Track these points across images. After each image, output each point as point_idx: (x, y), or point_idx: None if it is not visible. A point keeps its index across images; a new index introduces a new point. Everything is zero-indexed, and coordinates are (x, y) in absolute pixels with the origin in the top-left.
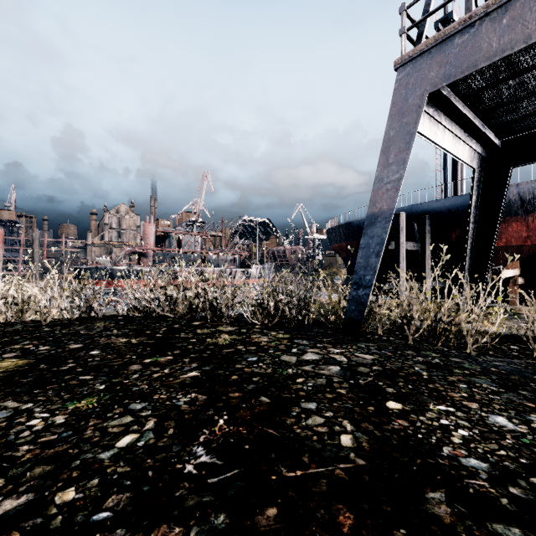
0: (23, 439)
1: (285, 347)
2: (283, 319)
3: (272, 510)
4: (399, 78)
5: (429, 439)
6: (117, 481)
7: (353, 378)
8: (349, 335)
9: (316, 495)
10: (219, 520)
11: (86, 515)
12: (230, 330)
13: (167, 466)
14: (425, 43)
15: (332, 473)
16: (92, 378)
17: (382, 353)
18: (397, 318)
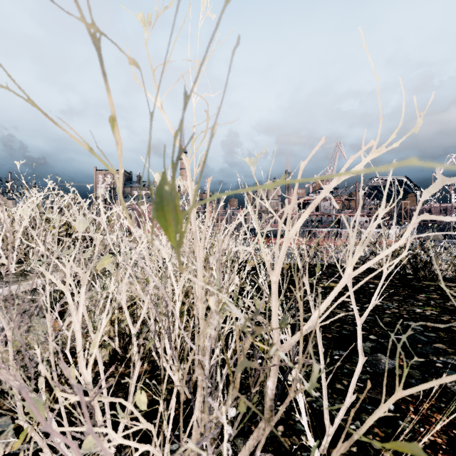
0: (432, 315)
1: None
2: None
3: None
4: None
5: None
6: None
7: None
8: None
9: None
10: None
11: None
12: (454, 285)
13: None
14: None
15: None
16: (404, 299)
17: None
18: None
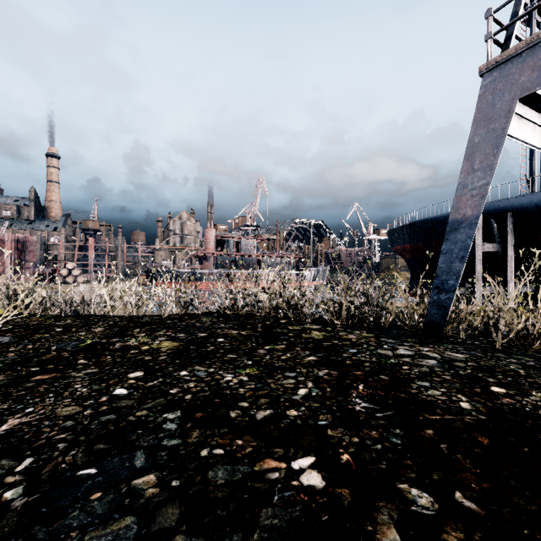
0: (233, 386)
1: (375, 343)
2: (362, 320)
3: (429, 431)
4: (484, 84)
5: (536, 411)
6: (316, 409)
7: (453, 370)
8: (431, 337)
9: (457, 428)
10: (397, 431)
11: (313, 421)
12: (317, 328)
13: (342, 406)
14: (515, 47)
15: (462, 420)
16: (237, 357)
17: (471, 353)
18: (482, 323)
